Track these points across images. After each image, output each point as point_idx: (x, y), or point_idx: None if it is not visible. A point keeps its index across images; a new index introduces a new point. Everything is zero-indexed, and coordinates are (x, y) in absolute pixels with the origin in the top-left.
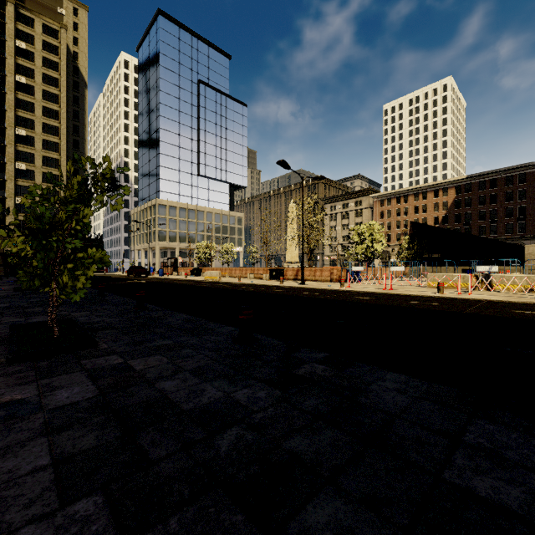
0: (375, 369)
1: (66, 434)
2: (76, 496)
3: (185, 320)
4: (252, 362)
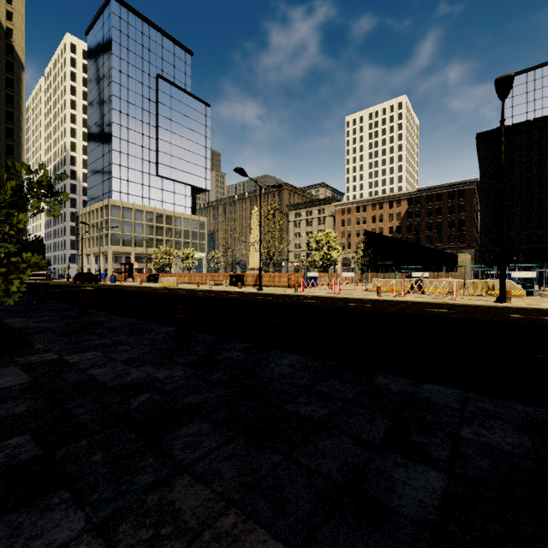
0: (282, 353)
1: (0, 406)
2: (9, 437)
3: (129, 323)
4: (180, 352)
